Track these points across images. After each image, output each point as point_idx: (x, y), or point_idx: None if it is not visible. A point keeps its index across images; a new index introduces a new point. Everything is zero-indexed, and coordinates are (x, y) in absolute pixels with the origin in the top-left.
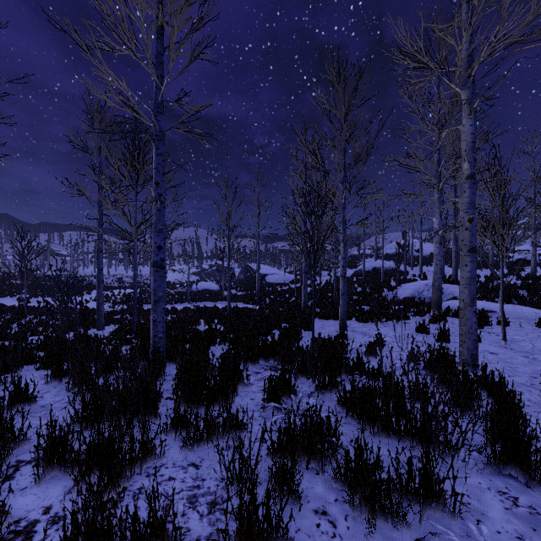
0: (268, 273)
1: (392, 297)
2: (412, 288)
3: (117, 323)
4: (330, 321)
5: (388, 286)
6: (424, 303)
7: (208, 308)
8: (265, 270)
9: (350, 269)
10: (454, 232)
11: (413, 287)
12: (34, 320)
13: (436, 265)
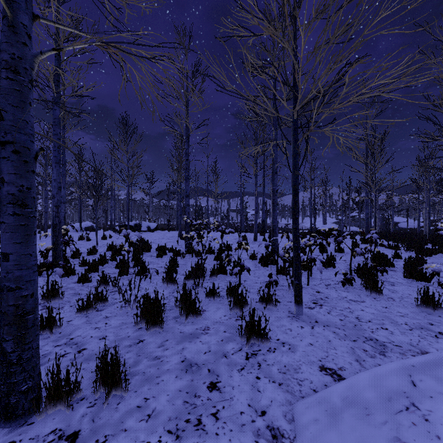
0: (400, 221)
1: None
2: None
3: None
4: None
5: None
6: None
7: None
8: (398, 220)
9: None
10: None
11: None
12: None
13: None
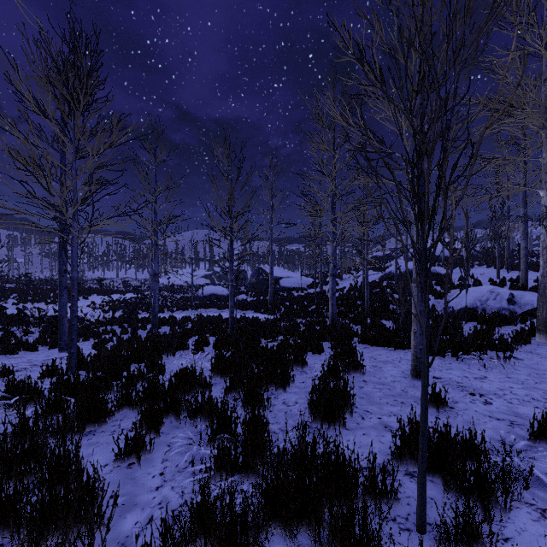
0: (282, 276)
1: (442, 306)
2: (472, 296)
3: (97, 337)
4: (380, 351)
5: (434, 292)
6: (511, 319)
7: (210, 319)
8: (279, 273)
9: (375, 271)
10: (523, 224)
11: (473, 295)
12: (1, 333)
13: (546, 264)
